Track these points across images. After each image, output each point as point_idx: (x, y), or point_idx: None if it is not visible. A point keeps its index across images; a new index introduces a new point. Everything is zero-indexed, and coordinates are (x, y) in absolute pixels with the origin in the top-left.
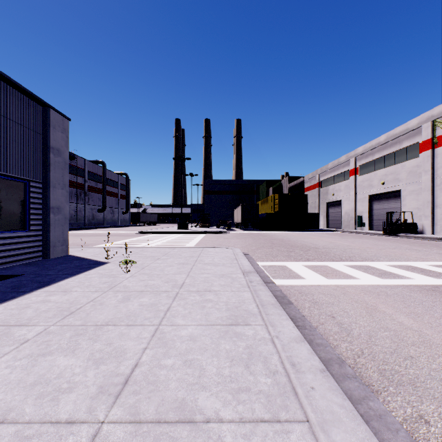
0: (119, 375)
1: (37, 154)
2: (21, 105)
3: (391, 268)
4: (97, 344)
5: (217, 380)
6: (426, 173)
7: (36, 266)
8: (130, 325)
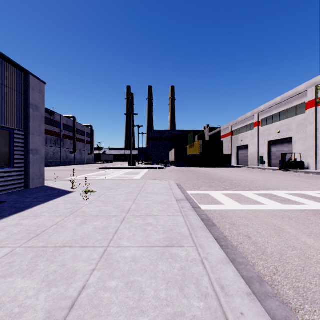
0: (67, 298)
1: (20, 109)
2: (7, 71)
3: (289, 196)
4: (52, 266)
5: (155, 304)
6: (311, 124)
7: (17, 195)
8: (83, 247)
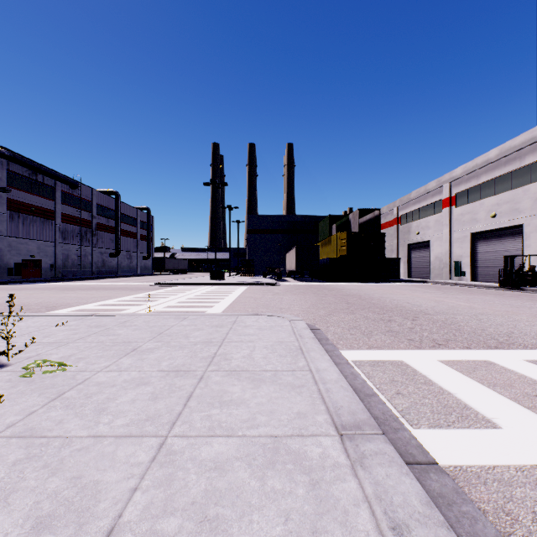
0: None
1: None
2: None
3: None
4: None
5: None
6: None
7: None
8: None
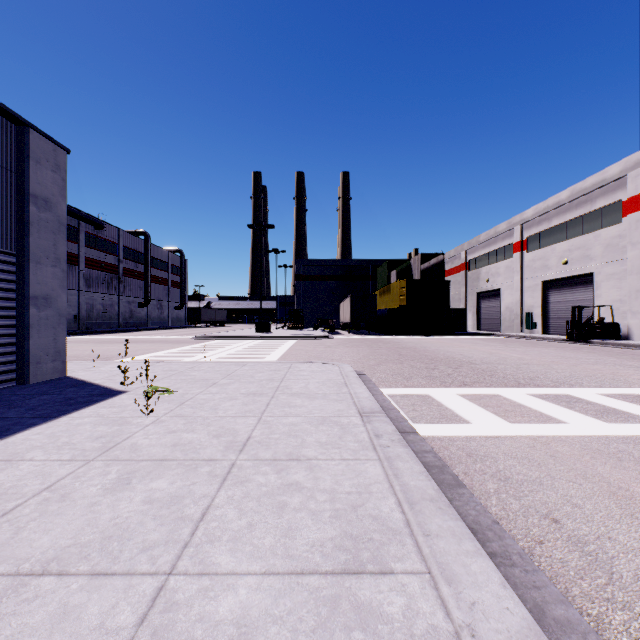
0: None
1: (6, 205)
2: None
3: (610, 400)
4: None
5: None
6: (634, 246)
7: None
8: (97, 574)
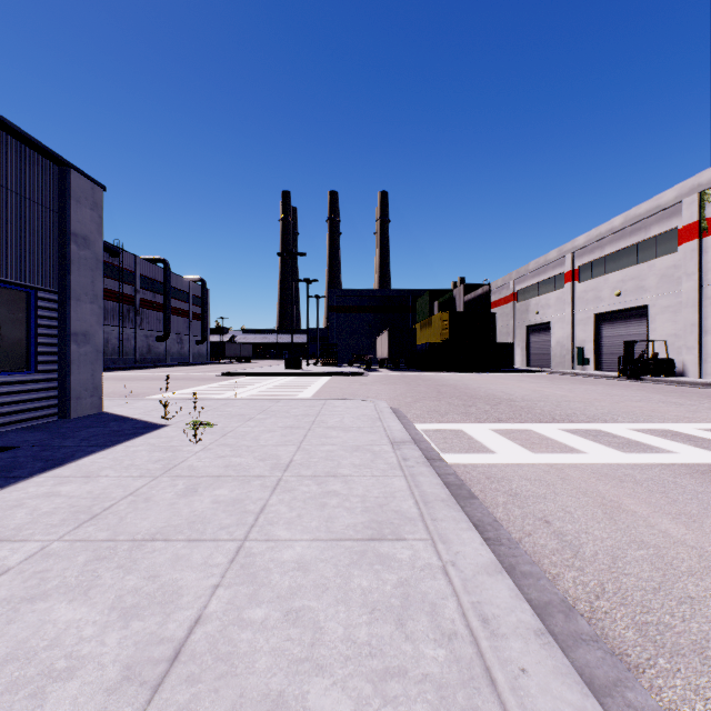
0: (164, 641)
1: (49, 245)
2: (22, 162)
3: (637, 434)
4: (130, 578)
5: (346, 653)
6: (689, 277)
7: (45, 432)
8: (193, 540)
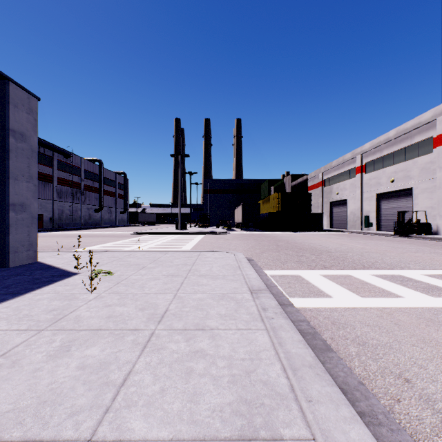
0: None
1: None
2: None
3: (432, 279)
4: None
5: None
6: (441, 169)
7: None
8: (27, 441)
